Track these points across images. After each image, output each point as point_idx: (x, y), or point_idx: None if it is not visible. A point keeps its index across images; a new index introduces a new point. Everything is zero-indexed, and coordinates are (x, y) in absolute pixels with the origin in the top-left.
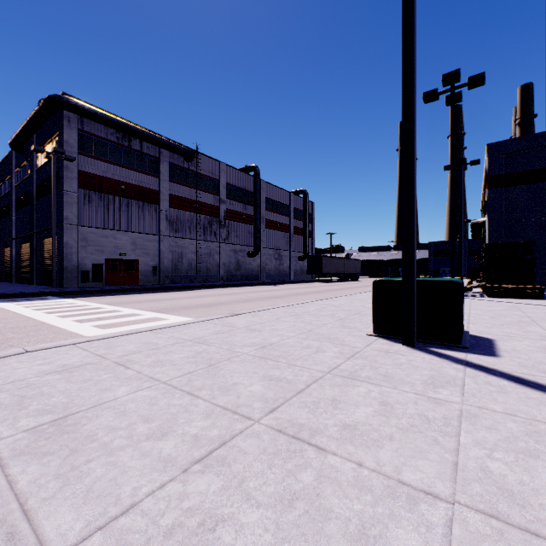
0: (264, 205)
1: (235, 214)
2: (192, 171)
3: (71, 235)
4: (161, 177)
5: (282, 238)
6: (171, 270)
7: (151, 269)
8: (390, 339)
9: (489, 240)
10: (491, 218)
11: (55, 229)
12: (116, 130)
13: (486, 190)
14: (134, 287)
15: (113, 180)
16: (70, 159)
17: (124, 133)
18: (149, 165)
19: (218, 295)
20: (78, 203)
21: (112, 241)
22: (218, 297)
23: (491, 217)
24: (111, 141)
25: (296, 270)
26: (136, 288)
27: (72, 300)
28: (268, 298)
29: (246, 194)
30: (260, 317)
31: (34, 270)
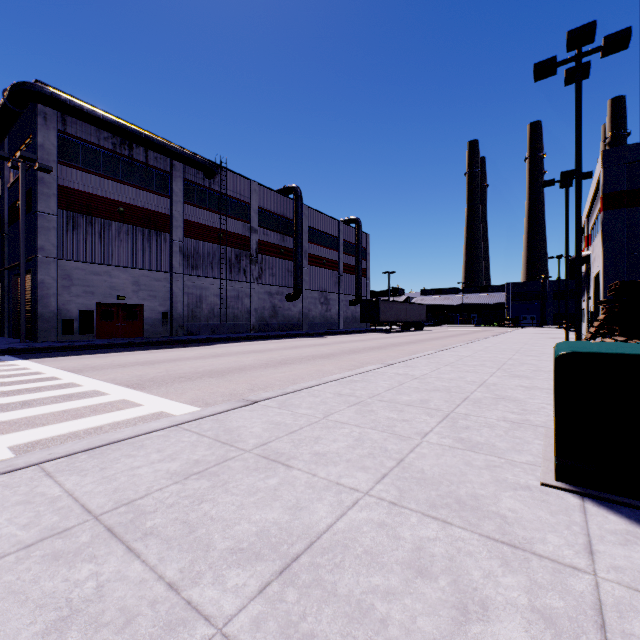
0: (307, 236)
1: (271, 247)
2: (214, 190)
3: (48, 271)
4: (173, 197)
5: (330, 277)
6: (186, 317)
7: (160, 316)
8: (620, 511)
9: (605, 278)
10: (608, 250)
11: (24, 262)
12: (111, 133)
13: (601, 212)
14: (133, 340)
15: (107, 199)
16: (45, 169)
17: (122, 138)
18: (157, 182)
19: (243, 353)
20: (59, 229)
21: (106, 279)
22: (242, 356)
23: (608, 248)
24: (105, 148)
25: (347, 317)
26: (135, 343)
27: (27, 363)
28: (311, 358)
29: (284, 221)
30: (294, 411)
31: (6, 317)
